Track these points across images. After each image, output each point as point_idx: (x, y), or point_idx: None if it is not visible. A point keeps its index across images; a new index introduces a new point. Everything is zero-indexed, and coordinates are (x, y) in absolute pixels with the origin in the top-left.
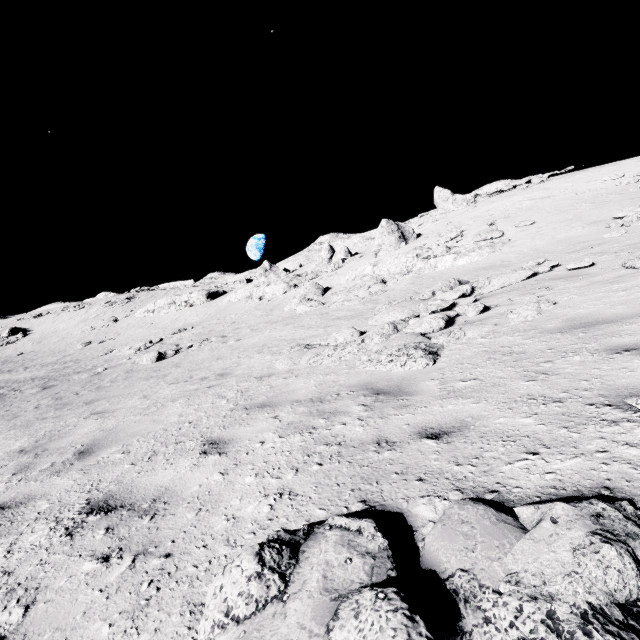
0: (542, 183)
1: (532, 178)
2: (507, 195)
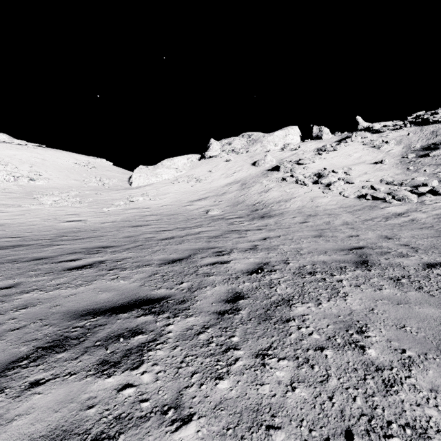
0: (34, 149)
1: (28, 144)
2: (17, 147)
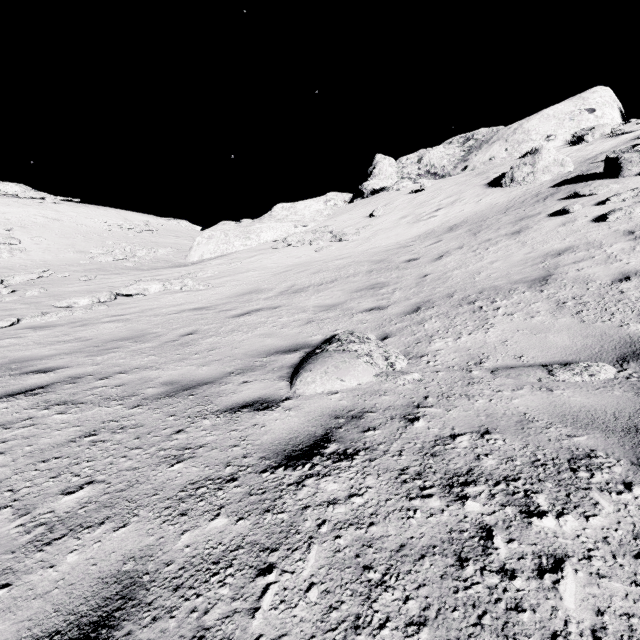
0: (56, 204)
1: (47, 196)
2: (24, 203)
